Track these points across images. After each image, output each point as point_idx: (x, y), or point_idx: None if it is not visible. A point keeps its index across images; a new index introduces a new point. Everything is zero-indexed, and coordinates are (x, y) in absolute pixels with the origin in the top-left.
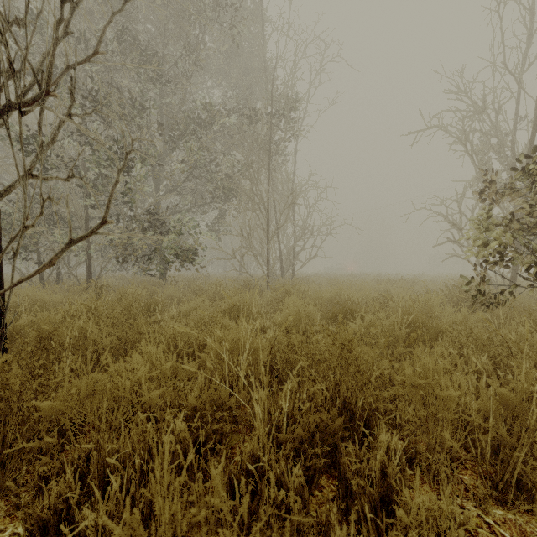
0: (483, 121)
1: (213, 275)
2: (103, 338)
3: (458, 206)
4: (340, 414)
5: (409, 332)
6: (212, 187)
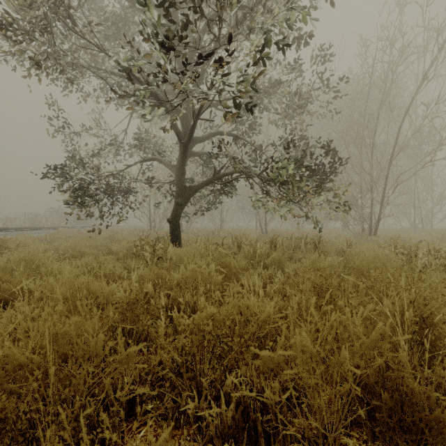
0: None
1: None
2: None
3: None
4: None
5: None
6: None
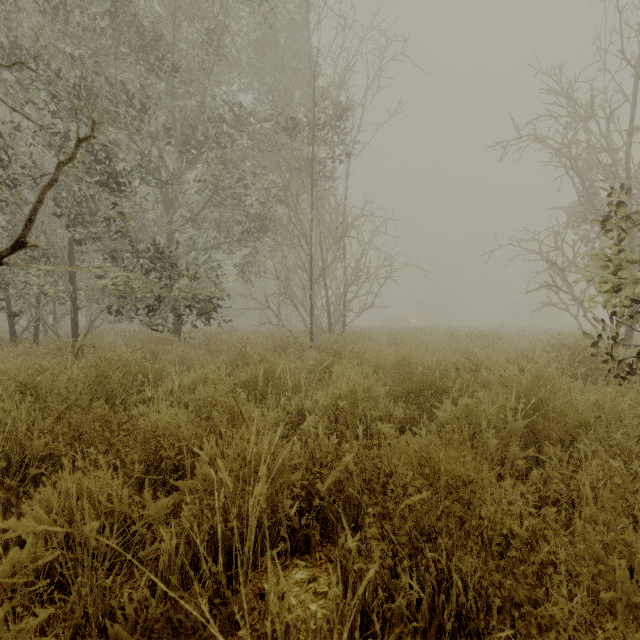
0: (589, 131)
1: (244, 329)
2: (34, 439)
3: (555, 242)
4: (449, 639)
5: (528, 424)
6: (240, 216)
